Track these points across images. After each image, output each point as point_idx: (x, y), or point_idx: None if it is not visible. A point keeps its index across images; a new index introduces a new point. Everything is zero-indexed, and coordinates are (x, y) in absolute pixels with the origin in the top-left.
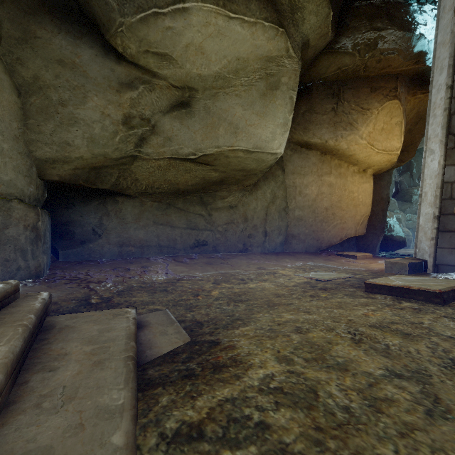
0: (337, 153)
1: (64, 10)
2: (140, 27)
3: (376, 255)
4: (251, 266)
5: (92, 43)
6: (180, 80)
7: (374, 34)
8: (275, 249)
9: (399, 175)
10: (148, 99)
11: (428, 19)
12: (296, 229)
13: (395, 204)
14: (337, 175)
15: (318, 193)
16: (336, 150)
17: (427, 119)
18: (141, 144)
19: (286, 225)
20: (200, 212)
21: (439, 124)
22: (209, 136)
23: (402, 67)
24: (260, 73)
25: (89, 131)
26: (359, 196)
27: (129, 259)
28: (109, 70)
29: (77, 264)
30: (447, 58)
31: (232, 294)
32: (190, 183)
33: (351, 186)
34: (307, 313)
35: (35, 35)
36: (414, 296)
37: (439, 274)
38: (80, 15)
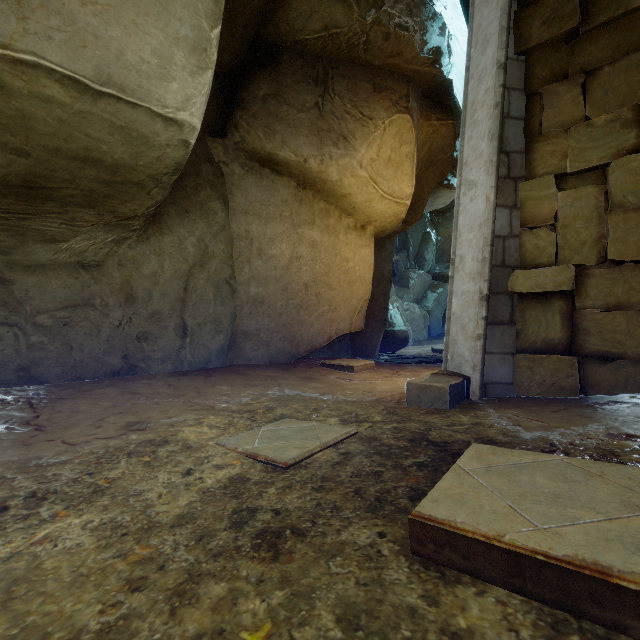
0: (323, 189)
1: None
2: None
3: (377, 360)
4: (110, 420)
5: None
6: None
7: None
8: (208, 362)
9: (395, 254)
10: None
11: (448, 2)
12: (253, 322)
13: (393, 289)
14: (323, 228)
15: (292, 257)
16: (322, 181)
17: (462, 132)
18: None
19: (231, 313)
20: None
21: (485, 134)
22: None
23: (416, 63)
24: None
25: None
26: (356, 267)
27: None
28: None
29: None
30: (496, 20)
31: None
32: None
33: (345, 250)
34: None
35: None
36: (632, 624)
37: (493, 402)
38: None
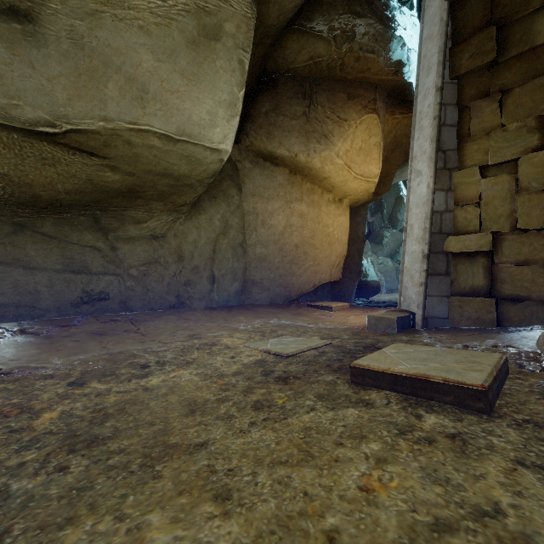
0: (309, 174)
1: None
2: None
3: (352, 304)
4: (179, 333)
5: None
6: None
7: (352, 19)
8: (228, 301)
9: (371, 216)
10: None
11: (407, 24)
12: (258, 273)
13: (368, 246)
14: (309, 203)
15: (286, 225)
16: (308, 169)
17: (412, 133)
18: None
19: (243, 267)
20: (93, 243)
21: (427, 137)
22: (85, 95)
23: (381, 74)
24: (186, 1)
25: None
26: (334, 232)
27: None
28: None
29: None
30: (436, 54)
31: (90, 417)
32: (62, 187)
33: (326, 218)
34: (220, 507)
35: None
36: (435, 395)
37: (430, 330)
38: None
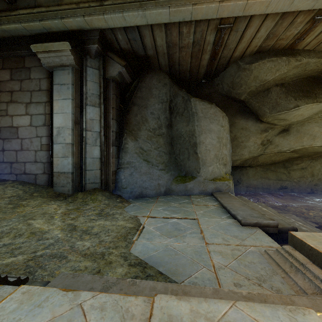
0: None
1: (243, 111)
2: (276, 115)
3: None
4: (321, 203)
5: (252, 119)
6: (286, 124)
7: None
8: None
9: None
10: (271, 133)
11: None
12: None
13: None
14: None
15: None
16: None
17: None
18: (264, 149)
19: None
20: (283, 171)
21: None
22: (297, 142)
23: None
24: None
25: (249, 149)
26: None
27: (251, 193)
28: (257, 127)
29: (235, 194)
30: None
31: (321, 216)
32: (281, 159)
33: None
34: None
35: (235, 122)
36: None
37: None
38: (248, 111)
